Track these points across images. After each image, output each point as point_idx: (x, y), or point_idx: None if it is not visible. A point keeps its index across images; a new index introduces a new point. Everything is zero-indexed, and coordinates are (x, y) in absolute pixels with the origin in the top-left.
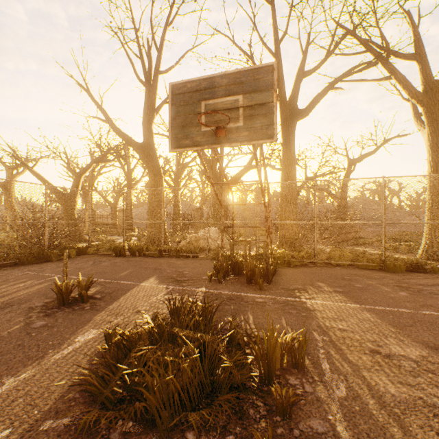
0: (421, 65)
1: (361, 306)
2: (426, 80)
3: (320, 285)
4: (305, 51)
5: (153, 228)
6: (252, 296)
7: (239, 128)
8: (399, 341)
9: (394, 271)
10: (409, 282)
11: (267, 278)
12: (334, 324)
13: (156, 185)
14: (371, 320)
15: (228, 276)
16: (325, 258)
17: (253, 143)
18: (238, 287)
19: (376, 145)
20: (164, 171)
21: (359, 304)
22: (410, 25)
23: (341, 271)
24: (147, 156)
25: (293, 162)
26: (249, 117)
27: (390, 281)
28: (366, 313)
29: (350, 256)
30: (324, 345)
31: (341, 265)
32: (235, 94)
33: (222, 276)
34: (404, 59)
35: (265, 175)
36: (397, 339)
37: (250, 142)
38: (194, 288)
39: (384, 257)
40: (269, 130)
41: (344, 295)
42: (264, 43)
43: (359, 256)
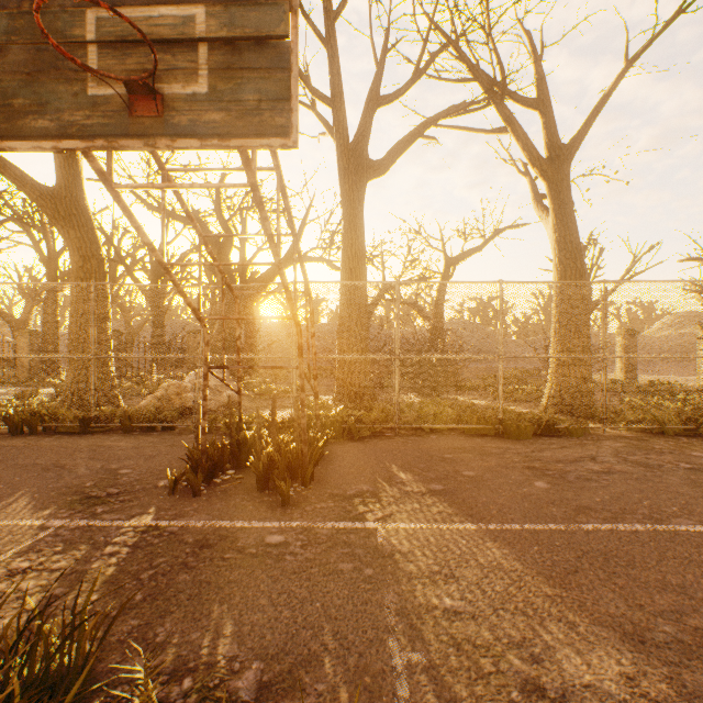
0: (545, 118)
1: (480, 526)
2: (551, 142)
3: (405, 480)
4: (381, 62)
5: (70, 371)
6: (261, 529)
7: (197, 99)
8: (571, 631)
9: (517, 437)
10: (544, 458)
11: (303, 476)
12: (434, 597)
13: (88, 279)
14: (504, 567)
15: (224, 472)
16: (413, 419)
17: (236, 142)
18: (235, 502)
19: (483, 238)
20: (133, 261)
21: (476, 521)
22: (531, 55)
23: (439, 442)
24: (64, 217)
25: (361, 252)
26: (225, 72)
27: (516, 458)
28: (493, 547)
29: (453, 415)
30: (413, 692)
31: (439, 429)
32: (187, 3)
33: (205, 476)
34: (523, 105)
35: (300, 260)
36: (565, 624)
37: (229, 140)
38: (121, 520)
39: (502, 414)
40: (278, 114)
41: (448, 500)
42: (306, 14)
43: (465, 414)
